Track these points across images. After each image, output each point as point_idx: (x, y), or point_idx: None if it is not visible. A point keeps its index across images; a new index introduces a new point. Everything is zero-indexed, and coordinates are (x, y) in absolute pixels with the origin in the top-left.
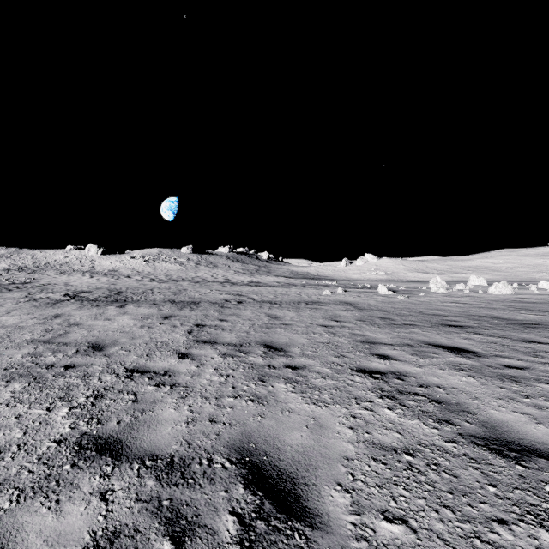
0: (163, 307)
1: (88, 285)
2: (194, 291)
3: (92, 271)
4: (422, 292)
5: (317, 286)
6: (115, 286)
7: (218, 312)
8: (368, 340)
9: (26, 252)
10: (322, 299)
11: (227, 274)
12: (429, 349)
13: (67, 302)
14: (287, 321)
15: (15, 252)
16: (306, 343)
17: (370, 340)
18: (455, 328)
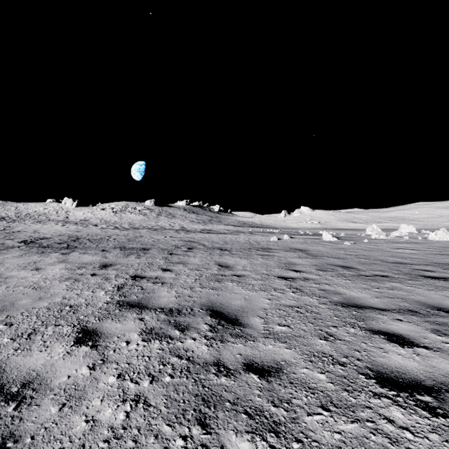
0: (109, 254)
1: (54, 232)
2: (149, 237)
3: (65, 220)
4: (363, 238)
5: (263, 233)
6: (77, 233)
7: (164, 260)
8: (350, 302)
9: (10, 204)
10: (271, 246)
11: (183, 223)
12: (448, 320)
13: (15, 248)
14: (240, 271)
15: (1, 204)
16: (269, 307)
17: (351, 301)
18: (442, 282)
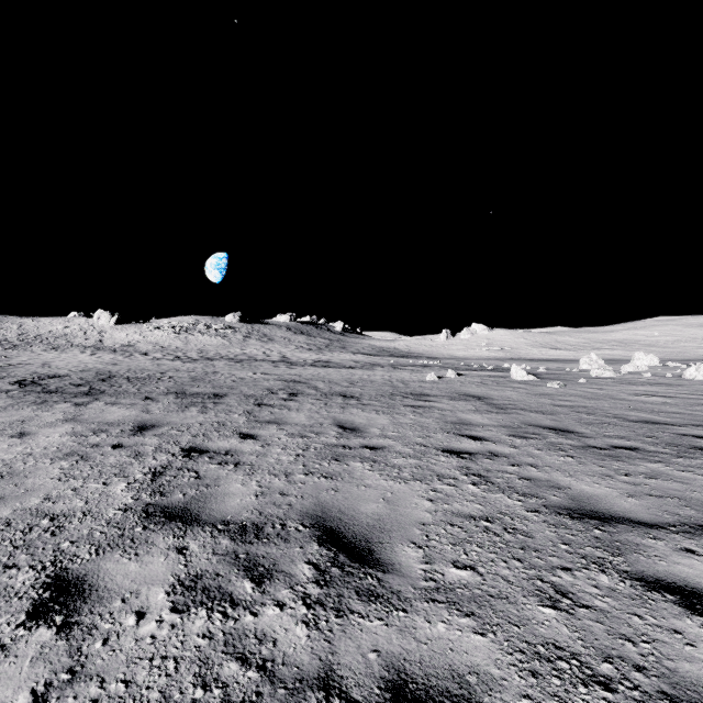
0: (155, 405)
1: (75, 365)
2: (227, 375)
3: (97, 346)
4: (577, 376)
5: (414, 366)
6: (112, 368)
7: (247, 416)
8: (583, 507)
9: (11, 320)
10: (427, 389)
11: (286, 351)
12: None
13: (1, 395)
14: (376, 438)
15: None
16: (432, 521)
17: (585, 504)
18: None
